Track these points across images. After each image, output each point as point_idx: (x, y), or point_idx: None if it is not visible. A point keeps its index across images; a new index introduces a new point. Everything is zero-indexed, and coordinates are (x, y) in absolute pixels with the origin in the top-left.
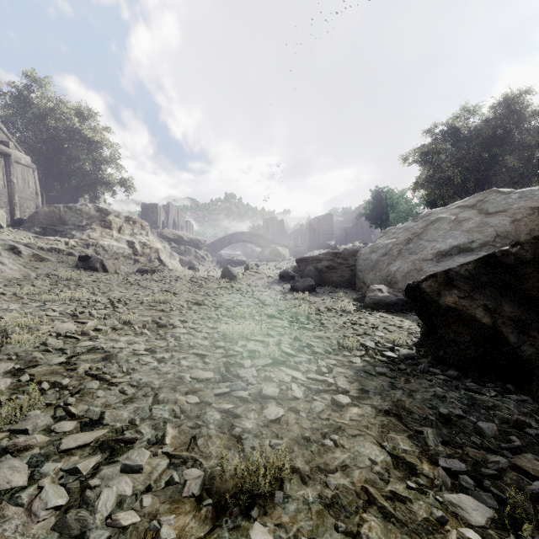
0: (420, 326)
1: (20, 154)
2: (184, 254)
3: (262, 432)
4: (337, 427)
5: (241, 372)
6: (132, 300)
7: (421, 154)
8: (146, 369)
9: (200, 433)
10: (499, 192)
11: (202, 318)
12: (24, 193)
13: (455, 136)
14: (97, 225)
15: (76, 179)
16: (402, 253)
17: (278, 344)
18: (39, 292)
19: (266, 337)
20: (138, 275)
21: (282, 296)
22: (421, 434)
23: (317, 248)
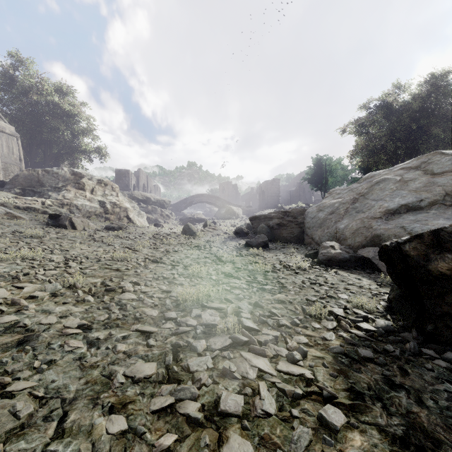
0: (380, 285)
1: (5, 124)
2: (151, 213)
3: None
4: None
5: (192, 363)
6: (90, 258)
7: (358, 125)
8: (68, 360)
9: None
10: (443, 154)
11: (157, 279)
12: (8, 159)
13: (387, 110)
14: (71, 187)
15: (57, 148)
16: (348, 211)
17: (237, 314)
18: None
19: (224, 302)
20: (105, 232)
21: (238, 251)
22: None
23: (266, 207)
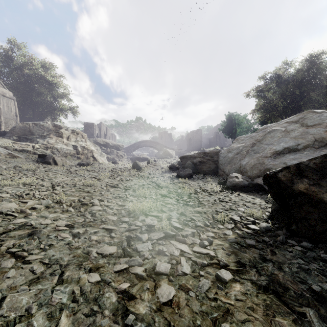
0: (267, 202)
1: (5, 90)
2: (110, 154)
3: (154, 319)
4: (225, 309)
5: (139, 247)
6: (68, 184)
7: (257, 91)
8: (61, 244)
9: (94, 323)
10: (315, 112)
11: (115, 198)
12: (8, 115)
13: (278, 80)
14: (53, 135)
15: (42, 107)
16: (249, 152)
17: (169, 219)
18: (3, 179)
19: (160, 212)
20: (77, 167)
21: (171, 180)
22: (304, 316)
23: (192, 150)
